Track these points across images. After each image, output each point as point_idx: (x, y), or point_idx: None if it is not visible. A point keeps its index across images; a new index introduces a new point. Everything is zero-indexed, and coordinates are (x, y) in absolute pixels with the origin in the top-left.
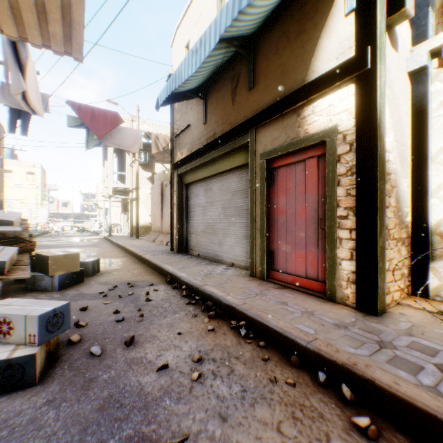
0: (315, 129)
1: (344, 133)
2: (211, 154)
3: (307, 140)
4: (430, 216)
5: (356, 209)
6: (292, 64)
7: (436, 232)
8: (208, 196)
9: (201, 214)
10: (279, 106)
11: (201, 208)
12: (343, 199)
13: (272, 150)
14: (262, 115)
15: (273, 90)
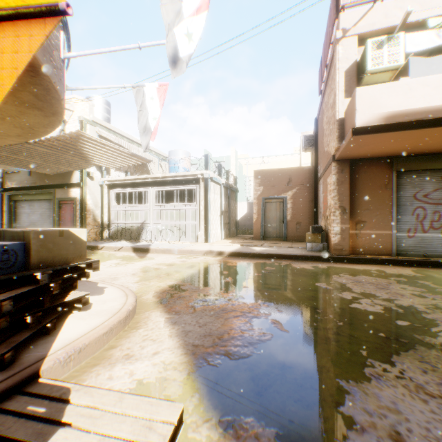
0: (73, 196)
1: (79, 199)
2: (35, 191)
3: (71, 198)
4: (104, 220)
5: (80, 218)
6: (67, 174)
7: (105, 223)
8: (32, 209)
9: (27, 217)
10: (63, 185)
11: (27, 214)
12: (79, 215)
13: (61, 198)
14: (58, 185)
15: (62, 179)
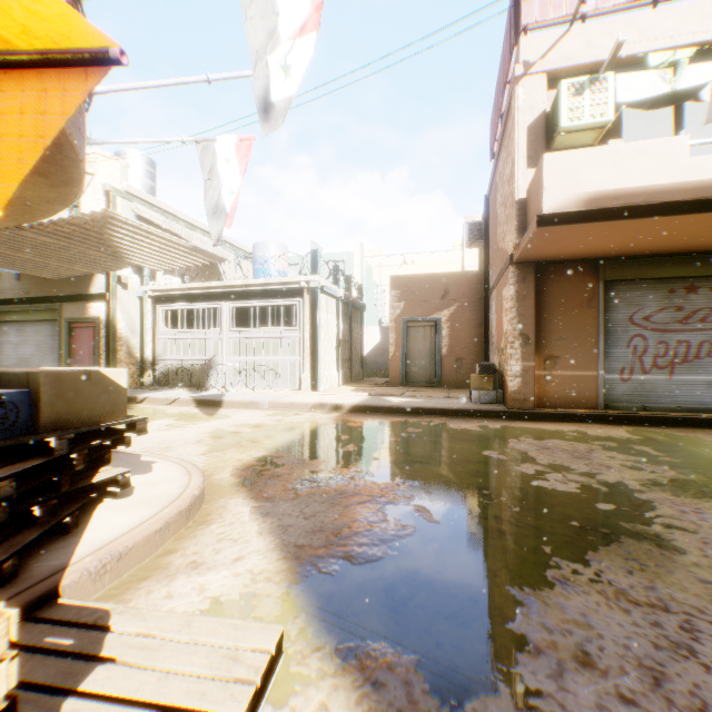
0: (93, 315)
1: (103, 321)
2: (27, 307)
3: (90, 319)
4: (147, 354)
5: (106, 351)
6: (84, 279)
7: (148, 360)
8: (23, 336)
9: (14, 350)
10: (77, 298)
11: (14, 345)
12: (103, 347)
13: (73, 318)
14: (67, 298)
15: (74, 286)
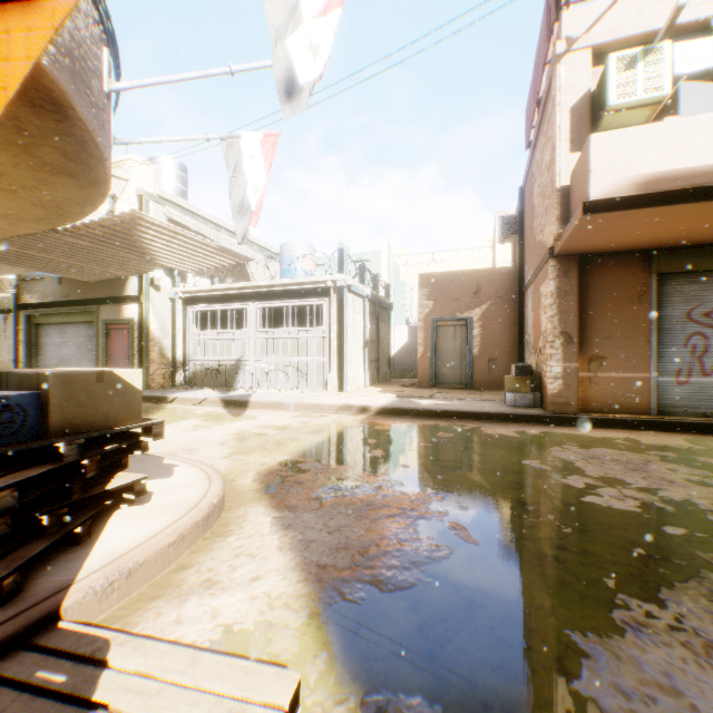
0: (127, 316)
1: (137, 322)
2: (68, 309)
3: (124, 321)
4: (178, 354)
5: (139, 352)
6: (119, 282)
7: (179, 360)
8: (64, 337)
9: (56, 350)
10: (112, 300)
11: (56, 346)
12: (136, 348)
13: (109, 320)
14: (104, 300)
15: (110, 289)
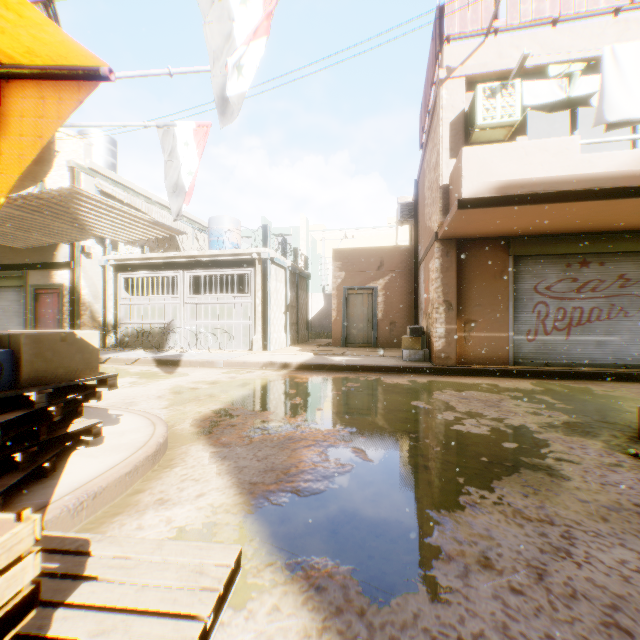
0: (58, 282)
1: (68, 287)
2: None
3: (55, 286)
4: (109, 318)
5: (71, 316)
6: (49, 248)
7: (111, 324)
8: None
9: None
10: (42, 266)
11: None
12: (68, 312)
13: (39, 285)
14: (33, 265)
15: (40, 255)
